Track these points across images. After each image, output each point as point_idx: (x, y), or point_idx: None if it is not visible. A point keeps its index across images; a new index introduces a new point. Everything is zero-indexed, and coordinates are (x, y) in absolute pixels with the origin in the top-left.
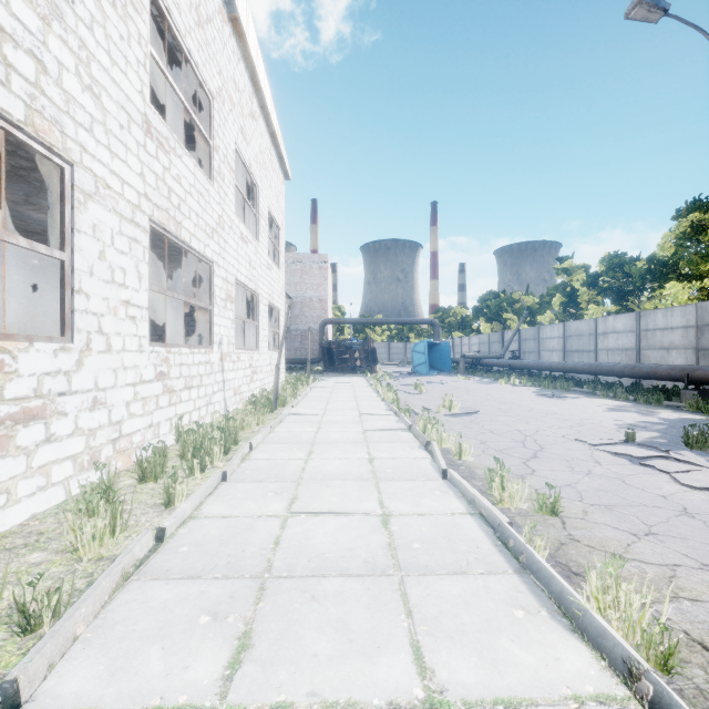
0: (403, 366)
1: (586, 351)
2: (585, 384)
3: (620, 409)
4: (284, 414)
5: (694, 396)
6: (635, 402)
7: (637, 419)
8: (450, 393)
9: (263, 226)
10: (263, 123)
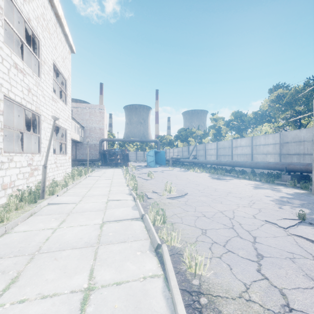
0: (143, 162)
1: (227, 155)
2: (230, 171)
3: (259, 187)
4: (38, 207)
5: (293, 178)
6: (260, 181)
7: (276, 194)
8: (167, 178)
9: (46, 70)
10: (46, 1)
